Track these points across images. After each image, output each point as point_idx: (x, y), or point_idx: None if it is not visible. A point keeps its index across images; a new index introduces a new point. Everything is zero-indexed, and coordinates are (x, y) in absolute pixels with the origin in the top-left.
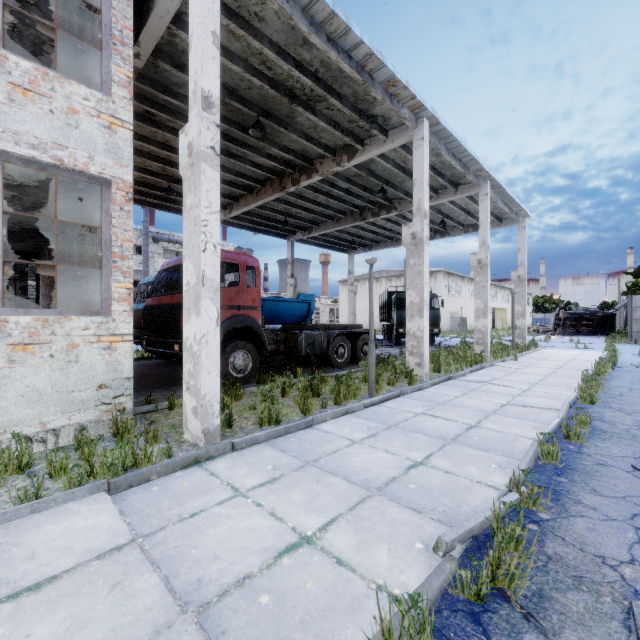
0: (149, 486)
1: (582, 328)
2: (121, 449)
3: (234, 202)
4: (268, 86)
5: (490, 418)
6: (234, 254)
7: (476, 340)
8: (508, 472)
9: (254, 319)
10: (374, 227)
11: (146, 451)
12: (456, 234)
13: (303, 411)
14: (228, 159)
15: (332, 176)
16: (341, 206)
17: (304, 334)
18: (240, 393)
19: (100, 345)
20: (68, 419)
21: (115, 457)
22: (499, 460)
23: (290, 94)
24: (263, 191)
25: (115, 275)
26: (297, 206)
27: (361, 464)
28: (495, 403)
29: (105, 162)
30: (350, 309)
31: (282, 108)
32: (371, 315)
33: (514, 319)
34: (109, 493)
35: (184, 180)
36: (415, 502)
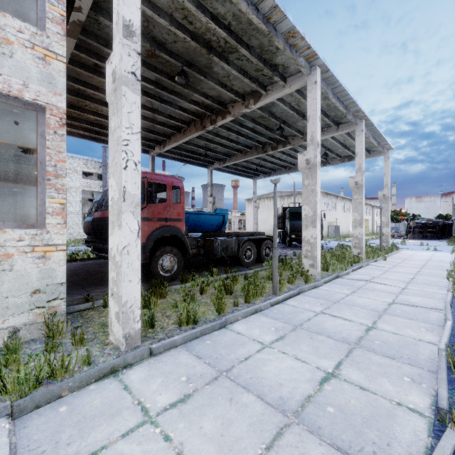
0: (58, 405)
1: (427, 234)
2: (48, 353)
3: (167, 139)
4: (190, 38)
5: (383, 318)
6: (162, 176)
7: (354, 244)
8: (425, 389)
9: (179, 229)
10: (272, 158)
11: (63, 361)
12: (335, 163)
13: (218, 311)
14: (161, 104)
15: (241, 117)
16: (248, 142)
17: (219, 240)
18: (165, 292)
19: (34, 254)
20: (2, 323)
21: (28, 372)
22: (409, 371)
23: (208, 46)
24: (188, 130)
25: (49, 191)
26: (214, 142)
27: (273, 375)
28: (382, 302)
29: (39, 90)
30: (254, 220)
31: (202, 59)
32: (275, 226)
33: (381, 228)
34: (11, 417)
35: (109, 105)
36: (338, 436)
